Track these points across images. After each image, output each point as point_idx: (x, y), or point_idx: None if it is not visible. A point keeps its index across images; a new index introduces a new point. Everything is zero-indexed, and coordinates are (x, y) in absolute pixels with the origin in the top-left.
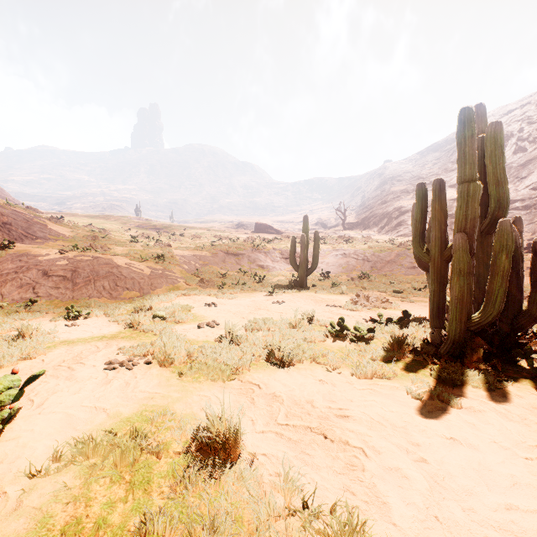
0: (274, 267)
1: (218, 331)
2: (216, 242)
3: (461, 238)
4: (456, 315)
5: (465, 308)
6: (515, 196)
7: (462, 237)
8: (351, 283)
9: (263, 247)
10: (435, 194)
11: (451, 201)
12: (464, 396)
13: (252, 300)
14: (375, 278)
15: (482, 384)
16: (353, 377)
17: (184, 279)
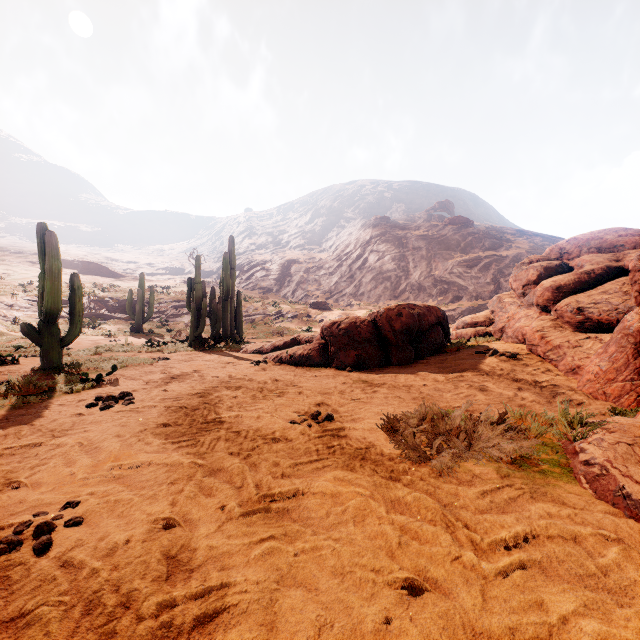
0: (111, 316)
1: (75, 350)
2: (26, 285)
3: (193, 304)
4: (191, 332)
5: (193, 329)
6: (328, 264)
7: (193, 304)
8: (186, 329)
9: (97, 295)
10: (193, 284)
11: (290, 262)
12: (180, 352)
13: (92, 340)
14: (207, 325)
15: (187, 349)
16: (146, 352)
17: (5, 327)
